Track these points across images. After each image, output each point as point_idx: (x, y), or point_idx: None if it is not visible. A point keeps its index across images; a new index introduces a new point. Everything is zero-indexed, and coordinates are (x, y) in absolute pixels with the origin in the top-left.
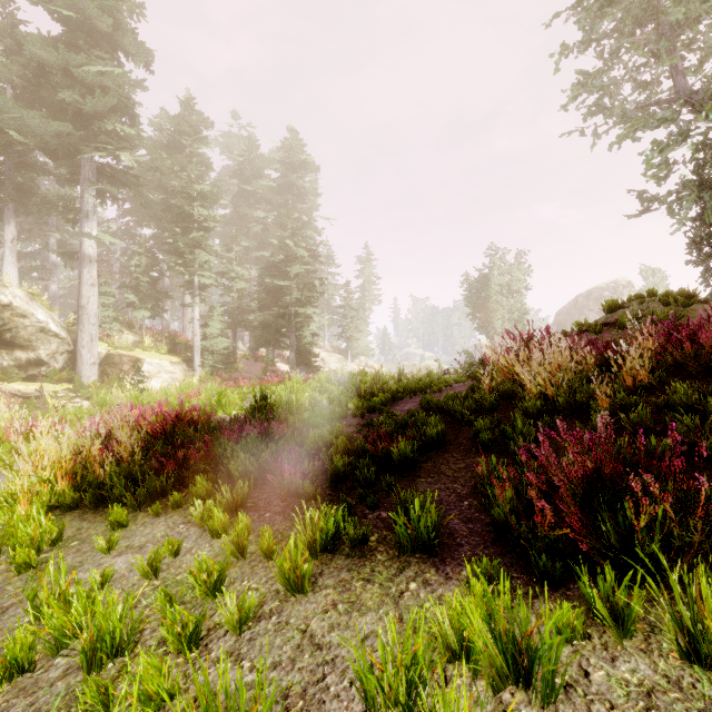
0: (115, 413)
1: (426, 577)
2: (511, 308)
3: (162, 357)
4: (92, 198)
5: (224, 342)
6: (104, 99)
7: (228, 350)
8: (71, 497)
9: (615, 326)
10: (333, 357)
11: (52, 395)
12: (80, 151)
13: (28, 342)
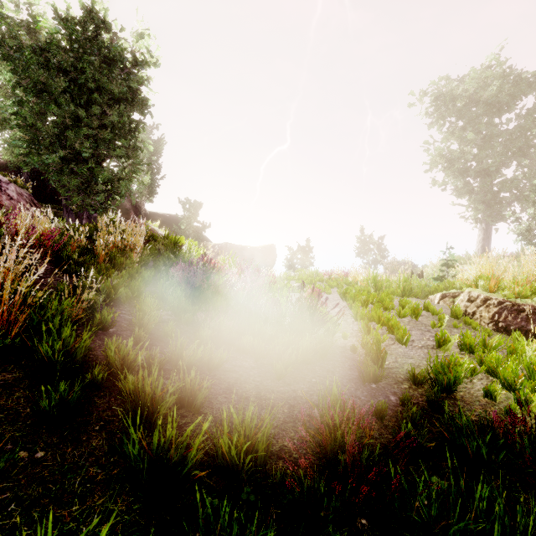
0: None
1: None
2: None
3: None
4: None
5: None
6: None
7: None
8: None
9: None
10: None
11: None
12: None
13: None
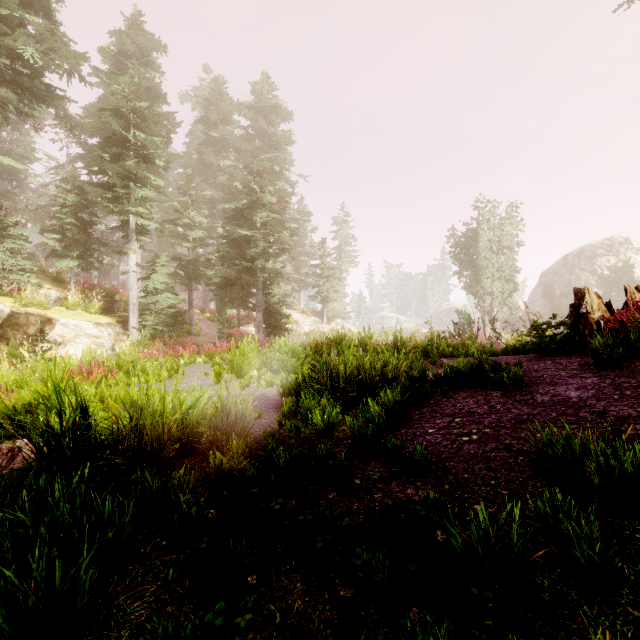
0: None
1: None
2: (501, 266)
3: (88, 317)
4: None
5: (170, 299)
6: None
7: (175, 309)
8: None
9: None
10: (307, 319)
11: None
12: None
13: None
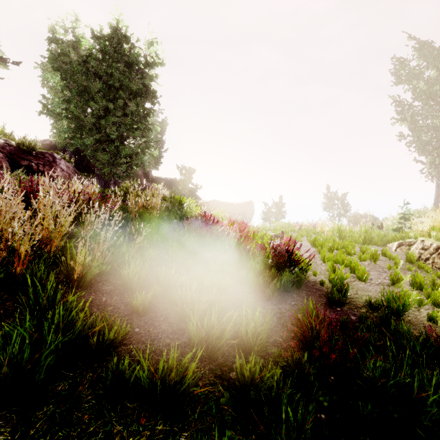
0: None
1: None
2: None
3: None
4: None
5: None
6: None
7: None
8: None
9: None
10: None
11: None
12: None
13: None
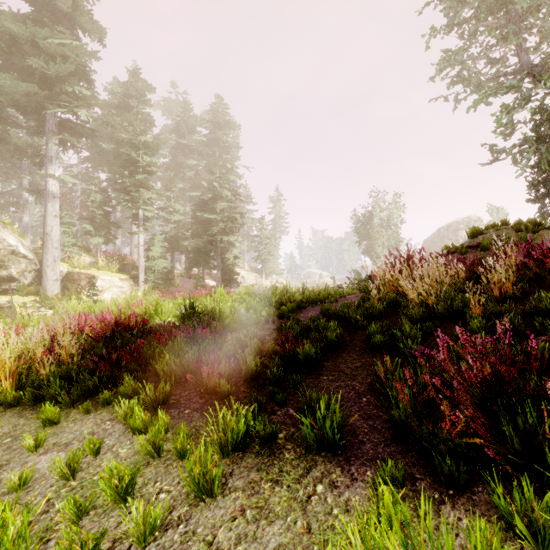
0: (57, 320)
1: (332, 479)
2: (389, 237)
3: (113, 275)
4: (55, 146)
5: (163, 262)
6: (64, 65)
7: (167, 270)
8: (13, 396)
9: (477, 248)
10: (251, 275)
11: (21, 305)
12: (45, 108)
13: (1, 262)
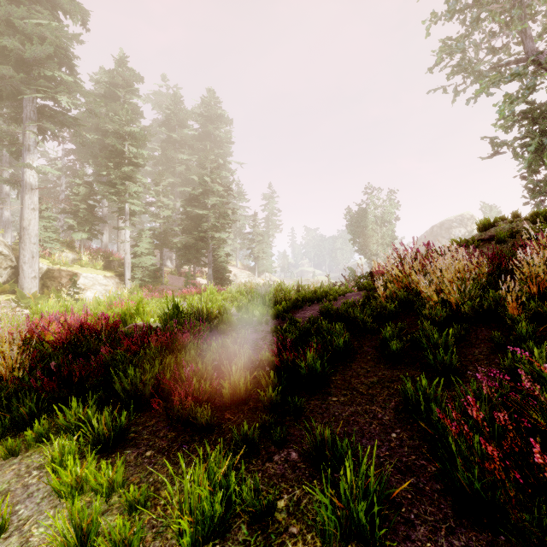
0: None
1: None
2: (383, 235)
3: (97, 272)
4: (33, 134)
5: (151, 259)
6: (41, 47)
7: (155, 267)
8: None
9: (490, 241)
10: (243, 273)
11: None
12: (22, 93)
13: None
